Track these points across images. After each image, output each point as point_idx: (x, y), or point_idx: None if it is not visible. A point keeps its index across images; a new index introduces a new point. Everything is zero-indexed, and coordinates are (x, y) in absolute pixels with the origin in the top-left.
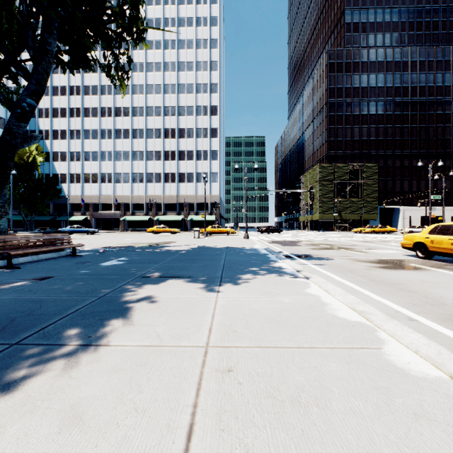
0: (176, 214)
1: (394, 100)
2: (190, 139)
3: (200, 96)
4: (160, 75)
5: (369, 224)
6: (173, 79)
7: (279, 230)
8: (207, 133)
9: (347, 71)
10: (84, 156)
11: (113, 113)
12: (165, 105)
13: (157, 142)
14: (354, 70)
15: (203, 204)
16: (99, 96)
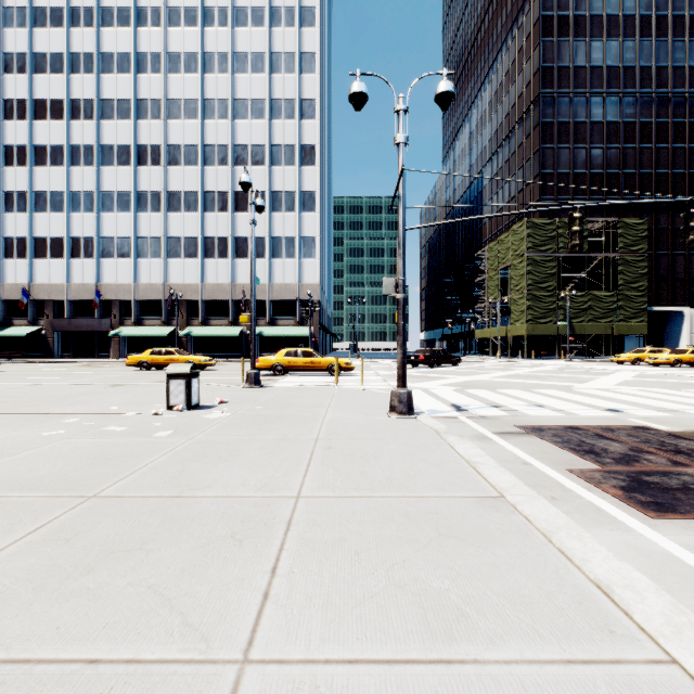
0: (229, 322)
1: (673, 93)
2: (257, 168)
3: (279, 79)
4: (195, 33)
5: (624, 343)
6: (223, 43)
7: (456, 358)
8: (293, 155)
9: (579, 33)
10: (35, 200)
11: (96, 112)
12: (207, 95)
13: (189, 173)
14: (594, 32)
15: (285, 302)
16: (66, 75)
